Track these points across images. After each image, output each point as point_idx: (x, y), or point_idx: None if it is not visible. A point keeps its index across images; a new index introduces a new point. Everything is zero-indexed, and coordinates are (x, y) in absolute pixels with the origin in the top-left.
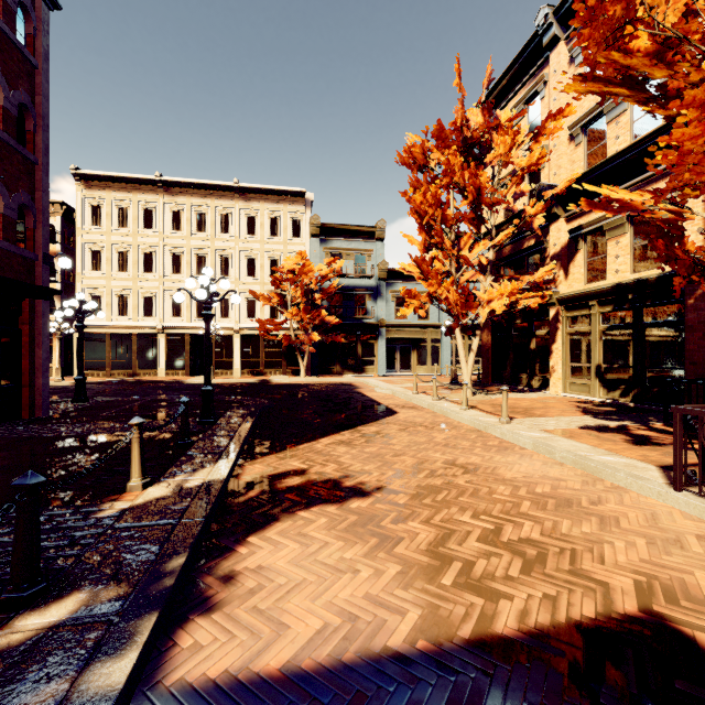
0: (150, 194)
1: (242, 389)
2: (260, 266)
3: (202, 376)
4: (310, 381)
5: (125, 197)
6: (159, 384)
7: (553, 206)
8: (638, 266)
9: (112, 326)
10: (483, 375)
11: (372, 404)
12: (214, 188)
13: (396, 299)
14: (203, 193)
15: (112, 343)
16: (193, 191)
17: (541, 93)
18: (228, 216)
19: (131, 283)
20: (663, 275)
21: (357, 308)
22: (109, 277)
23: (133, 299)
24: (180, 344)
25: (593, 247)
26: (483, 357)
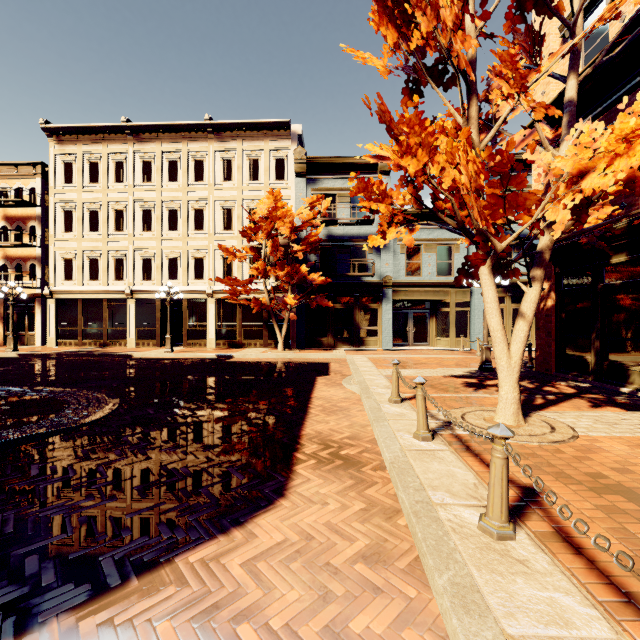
0: (120, 144)
1: (163, 371)
2: (237, 217)
3: (175, 346)
4: (281, 358)
5: (95, 150)
6: (97, 359)
7: None
8: None
9: (82, 291)
10: (538, 357)
11: (275, 436)
12: (185, 130)
13: (406, 250)
14: (174, 137)
15: (84, 309)
16: (163, 135)
17: None
18: (202, 161)
19: (101, 244)
20: None
21: (351, 263)
22: (80, 238)
23: (103, 261)
24: (150, 310)
25: None
26: (538, 327)
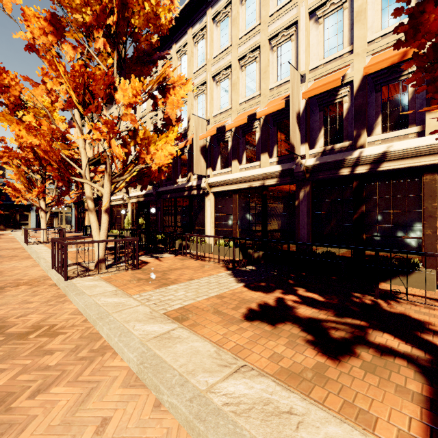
0: None
1: None
2: None
3: None
4: None
5: None
6: None
7: None
8: None
9: None
10: (75, 228)
11: None
12: None
13: None
14: None
15: None
16: None
17: (85, 126)
18: None
19: None
20: (96, 198)
21: None
22: None
23: None
24: None
25: None
26: (75, 220)
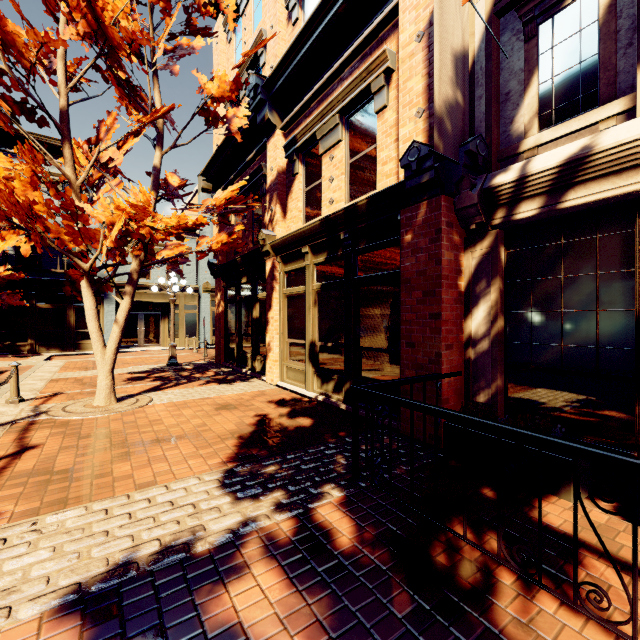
0: None
1: None
2: None
3: None
4: None
5: None
6: None
7: (266, 109)
8: (354, 191)
9: None
10: (216, 351)
11: None
12: None
13: None
14: None
15: None
16: None
17: None
18: None
19: None
20: (374, 195)
21: (58, 258)
22: None
23: None
24: None
25: (310, 170)
26: (216, 328)
